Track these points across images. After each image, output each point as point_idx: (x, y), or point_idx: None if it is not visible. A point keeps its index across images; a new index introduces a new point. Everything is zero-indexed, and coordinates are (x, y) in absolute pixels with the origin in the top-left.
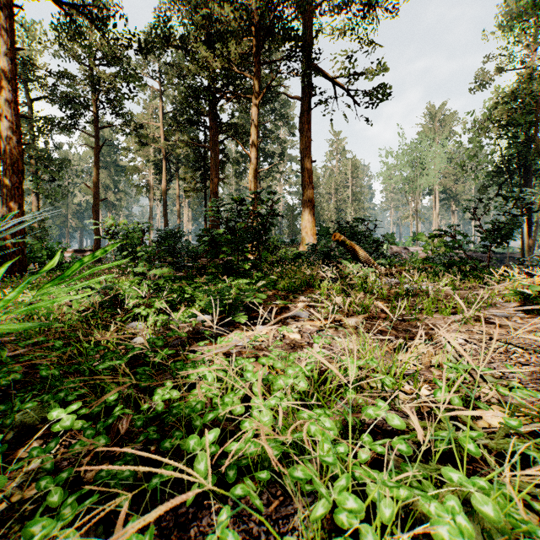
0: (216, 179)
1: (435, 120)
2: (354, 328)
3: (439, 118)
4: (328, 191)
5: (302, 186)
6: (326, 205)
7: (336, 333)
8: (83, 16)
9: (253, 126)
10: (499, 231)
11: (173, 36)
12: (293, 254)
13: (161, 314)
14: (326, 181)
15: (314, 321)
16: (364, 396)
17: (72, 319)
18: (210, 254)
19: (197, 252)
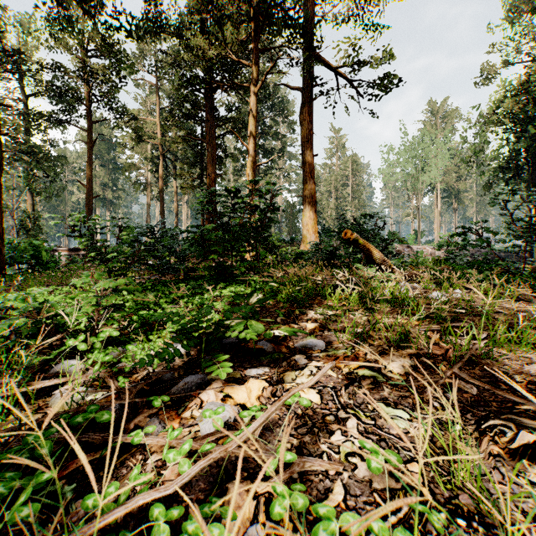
0: (213, 174)
1: (437, 116)
2: (404, 379)
3: (440, 114)
4: (328, 189)
5: (303, 182)
6: (326, 203)
7: (376, 390)
8: None
9: (251, 117)
10: None
11: (167, 24)
12: (294, 253)
13: (110, 347)
14: (326, 179)
15: (336, 361)
16: None
17: None
18: (197, 255)
19: (184, 253)
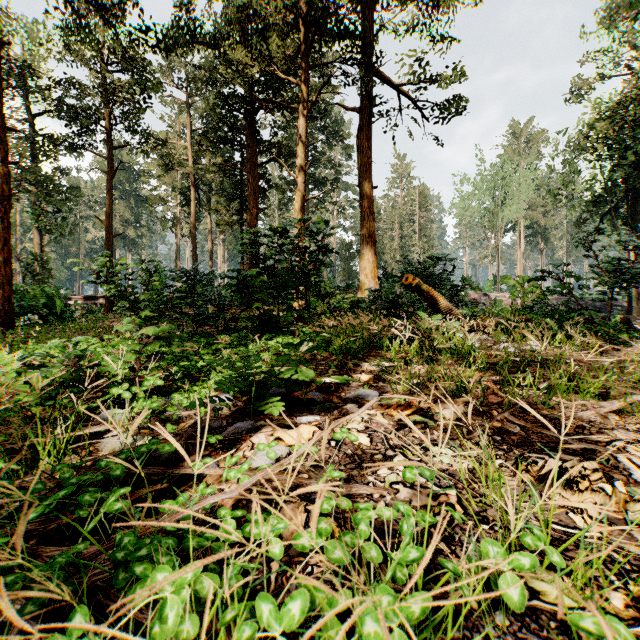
0: (255, 209)
1: (520, 140)
2: (455, 424)
3: (524, 138)
4: (391, 226)
5: (361, 218)
6: (388, 242)
7: (426, 434)
8: (87, 3)
9: (300, 143)
10: (625, 272)
11: (201, 33)
12: (349, 302)
13: (154, 396)
14: (388, 214)
15: (388, 409)
16: (525, 621)
17: (10, 407)
18: (240, 303)
19: (225, 300)
